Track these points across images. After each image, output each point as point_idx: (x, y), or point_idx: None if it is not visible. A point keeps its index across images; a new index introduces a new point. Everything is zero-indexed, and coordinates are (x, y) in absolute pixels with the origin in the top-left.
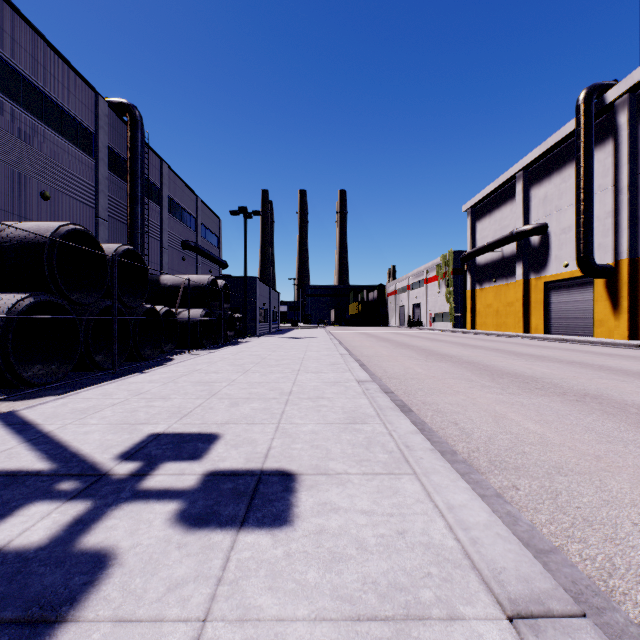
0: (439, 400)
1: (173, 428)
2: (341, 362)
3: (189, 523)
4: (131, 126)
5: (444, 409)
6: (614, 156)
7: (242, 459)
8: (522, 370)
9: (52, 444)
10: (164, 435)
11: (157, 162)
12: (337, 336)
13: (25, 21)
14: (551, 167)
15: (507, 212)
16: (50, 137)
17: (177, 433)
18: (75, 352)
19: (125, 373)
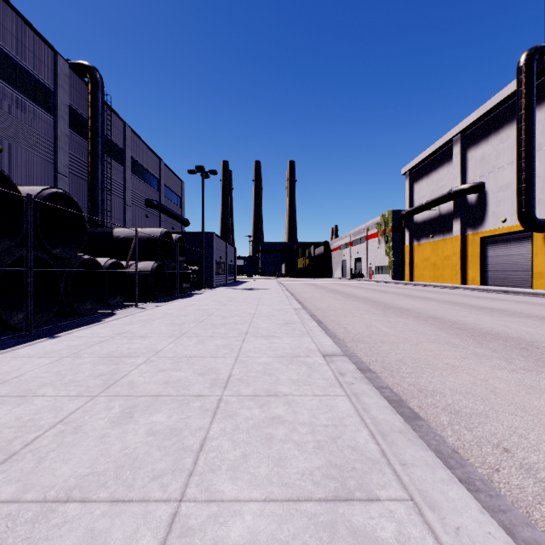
0: (439, 384)
1: None
2: (296, 320)
3: None
4: (91, 87)
5: (459, 406)
6: None
7: None
8: (500, 329)
9: None
10: None
11: (120, 125)
12: (288, 287)
13: None
14: (488, 129)
15: (444, 173)
16: (3, 90)
17: None
18: None
19: (41, 335)
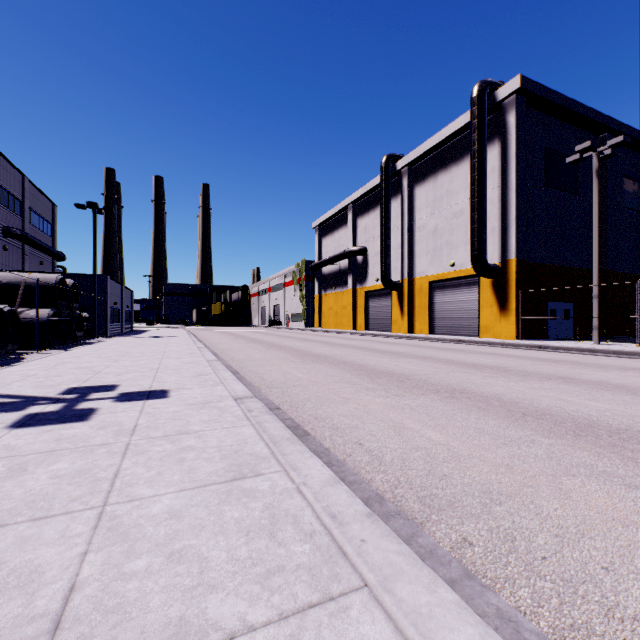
0: (260, 369)
1: (83, 385)
2: (198, 352)
3: (123, 401)
4: None
5: (260, 372)
6: (401, 207)
7: (138, 389)
8: (325, 353)
9: (2, 395)
10: (80, 387)
11: None
12: (198, 335)
13: None
14: (369, 205)
15: (343, 234)
16: None
17: (89, 386)
18: None
19: None
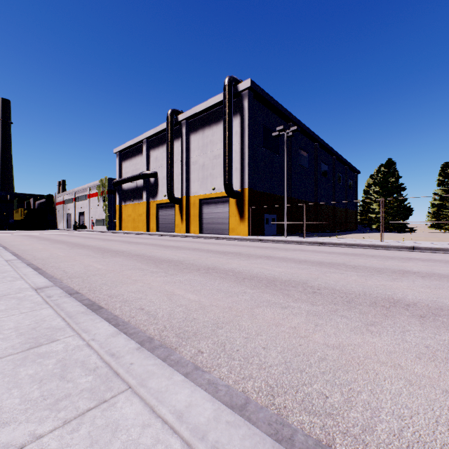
0: (63, 264)
1: None
2: None
3: None
4: None
5: (62, 267)
6: (181, 147)
7: None
8: (123, 249)
9: None
10: None
11: None
12: None
13: None
14: (159, 142)
15: (139, 160)
16: None
17: None
18: None
19: None
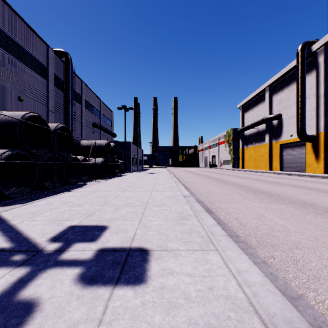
0: (227, 206)
1: (82, 222)
2: (175, 186)
3: (85, 282)
4: (66, 63)
5: (230, 211)
6: (316, 78)
7: (119, 241)
8: (270, 190)
9: (14, 232)
10: (77, 226)
11: (79, 82)
12: (172, 172)
13: (10, 8)
14: (283, 84)
15: (260, 108)
16: (23, 68)
17: (84, 225)
18: (34, 180)
19: (60, 191)
